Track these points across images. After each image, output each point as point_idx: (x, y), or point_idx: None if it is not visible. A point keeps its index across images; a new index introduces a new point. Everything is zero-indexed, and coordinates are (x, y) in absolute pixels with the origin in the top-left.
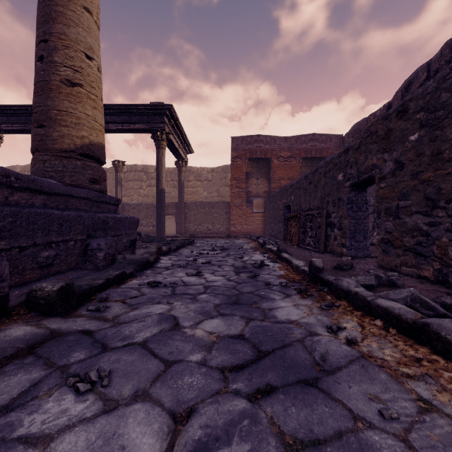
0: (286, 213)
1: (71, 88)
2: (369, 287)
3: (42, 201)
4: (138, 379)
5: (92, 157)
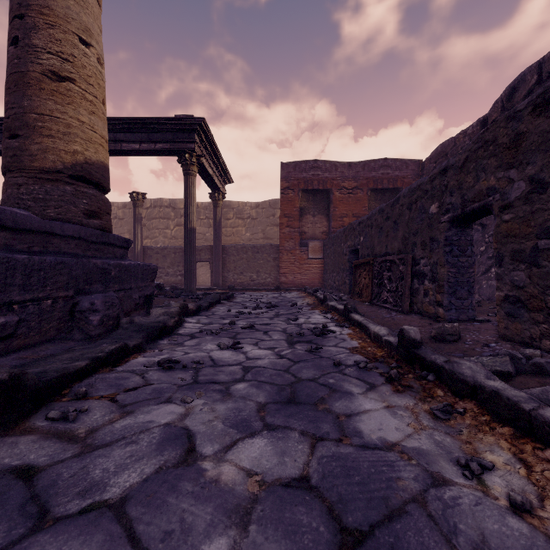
0: (352, 259)
1: (58, 83)
2: (502, 375)
3: (3, 241)
4: None
5: (89, 180)
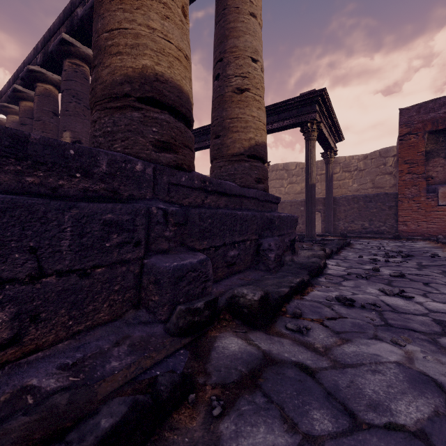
0: None
1: (240, 95)
2: None
3: (225, 203)
4: None
5: (257, 157)
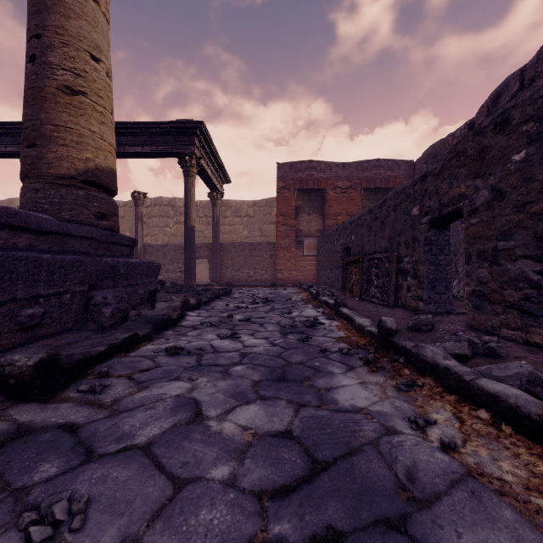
0: (345, 257)
1: (71, 97)
2: (460, 357)
3: (28, 242)
4: (129, 515)
5: (99, 185)
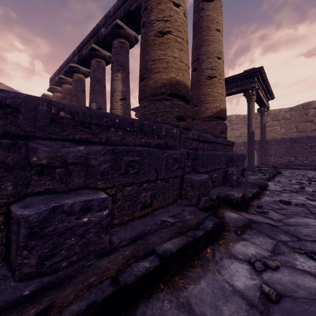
0: None
1: (210, 80)
2: None
3: (206, 147)
4: None
5: (221, 117)
